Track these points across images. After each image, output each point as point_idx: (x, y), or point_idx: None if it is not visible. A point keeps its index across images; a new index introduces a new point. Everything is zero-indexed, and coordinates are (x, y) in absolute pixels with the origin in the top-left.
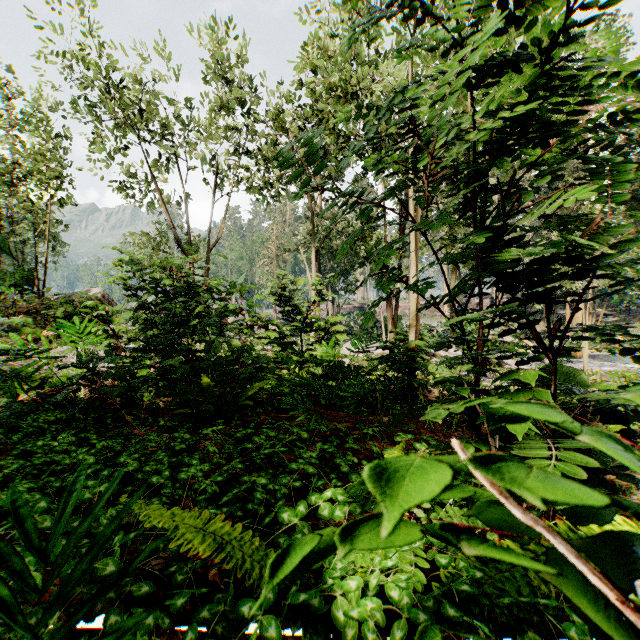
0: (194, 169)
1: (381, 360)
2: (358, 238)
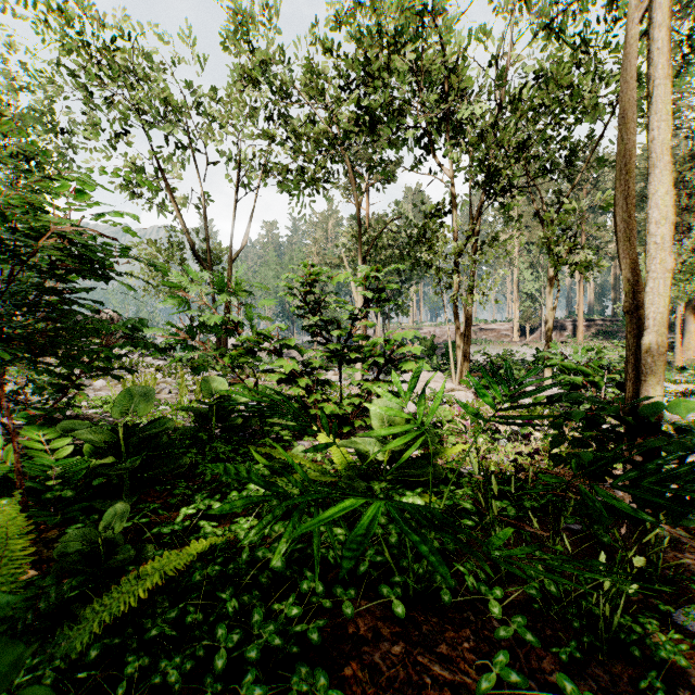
0: (214, 163)
1: (576, 457)
2: (419, 237)
